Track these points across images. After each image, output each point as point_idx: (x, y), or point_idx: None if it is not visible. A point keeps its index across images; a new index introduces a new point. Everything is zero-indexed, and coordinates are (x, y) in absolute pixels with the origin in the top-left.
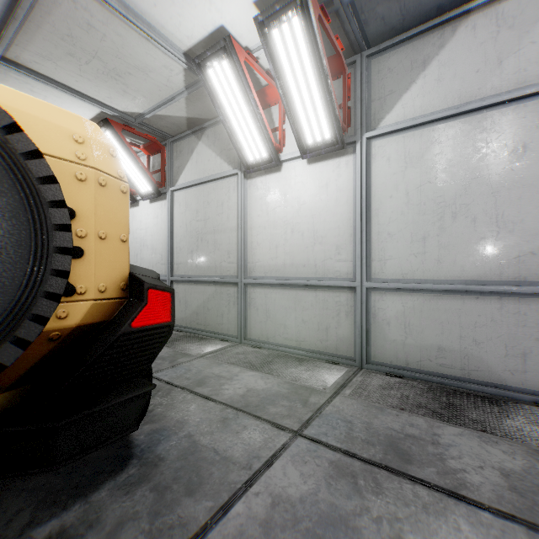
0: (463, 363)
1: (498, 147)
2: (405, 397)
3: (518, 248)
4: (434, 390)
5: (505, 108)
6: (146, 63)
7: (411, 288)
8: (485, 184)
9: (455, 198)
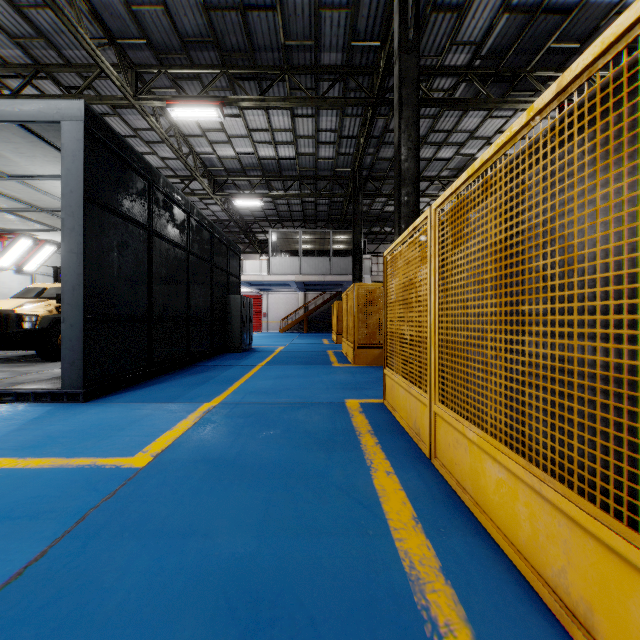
0: None
1: None
2: None
3: None
4: None
5: None
6: (12, 225)
7: None
8: None
9: None
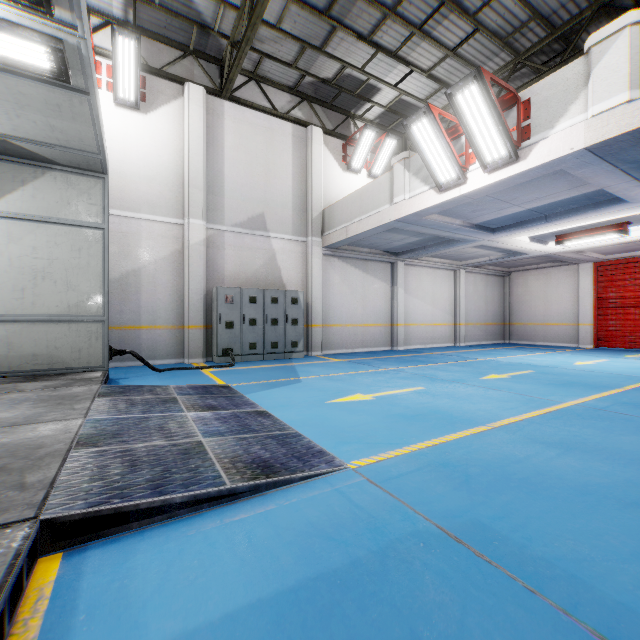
0: (50, 361)
1: (69, 247)
2: (5, 381)
3: (78, 298)
4: (28, 377)
5: (72, 228)
6: None
7: (15, 320)
8: (62, 264)
9: (45, 268)
